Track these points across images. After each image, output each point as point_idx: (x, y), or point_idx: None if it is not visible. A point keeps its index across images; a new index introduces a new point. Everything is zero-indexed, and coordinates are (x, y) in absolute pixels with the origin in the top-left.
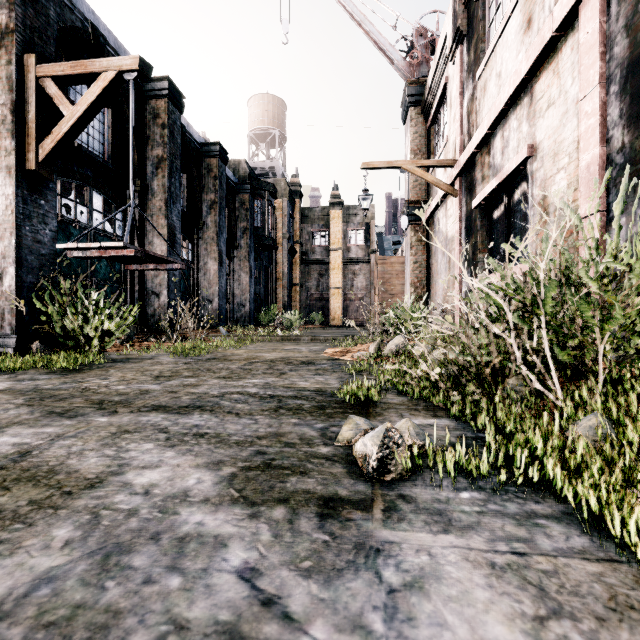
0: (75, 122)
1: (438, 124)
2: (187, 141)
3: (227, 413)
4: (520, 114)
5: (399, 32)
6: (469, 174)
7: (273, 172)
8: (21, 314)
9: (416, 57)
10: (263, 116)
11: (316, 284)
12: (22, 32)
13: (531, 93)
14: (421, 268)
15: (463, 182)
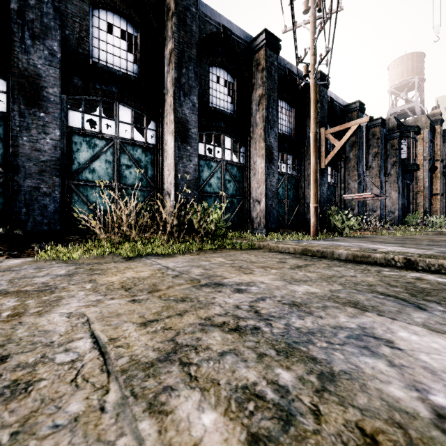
0: (339, 148)
1: None
2: None
3: None
4: None
5: None
6: None
7: (411, 110)
8: (320, 219)
9: None
10: (402, 72)
11: None
12: (320, 121)
13: None
14: None
15: None
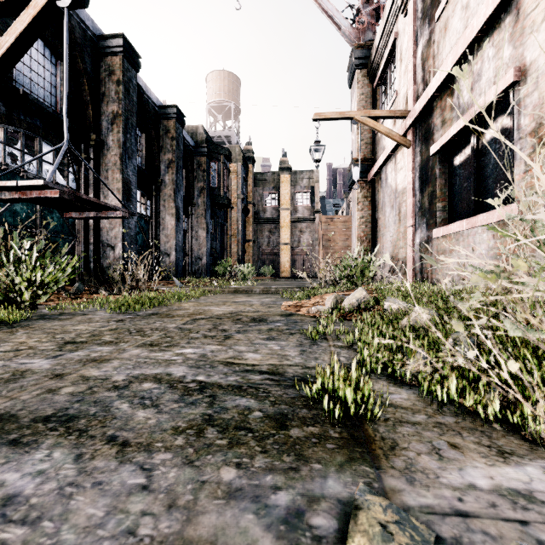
0: (4, 54)
1: (385, 84)
2: (145, 102)
3: (105, 443)
4: (499, 38)
5: (346, 0)
6: (425, 122)
7: (229, 141)
8: None
9: (362, 22)
10: (220, 90)
11: (267, 240)
12: None
13: (517, 9)
14: (367, 223)
15: (417, 132)
